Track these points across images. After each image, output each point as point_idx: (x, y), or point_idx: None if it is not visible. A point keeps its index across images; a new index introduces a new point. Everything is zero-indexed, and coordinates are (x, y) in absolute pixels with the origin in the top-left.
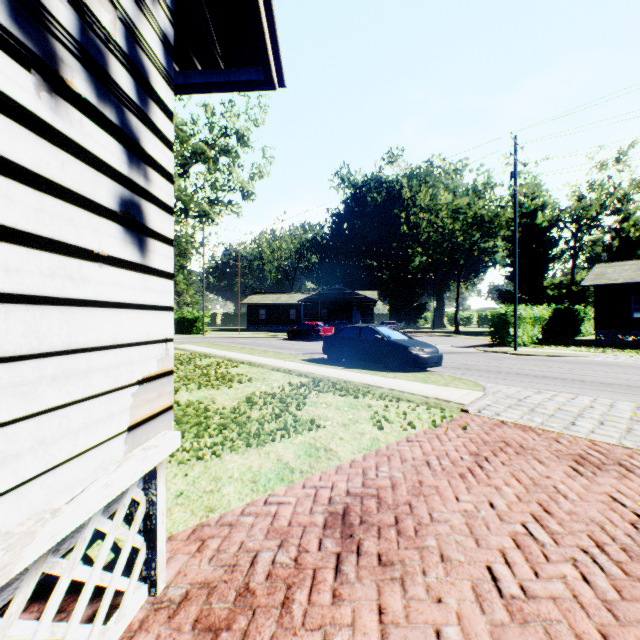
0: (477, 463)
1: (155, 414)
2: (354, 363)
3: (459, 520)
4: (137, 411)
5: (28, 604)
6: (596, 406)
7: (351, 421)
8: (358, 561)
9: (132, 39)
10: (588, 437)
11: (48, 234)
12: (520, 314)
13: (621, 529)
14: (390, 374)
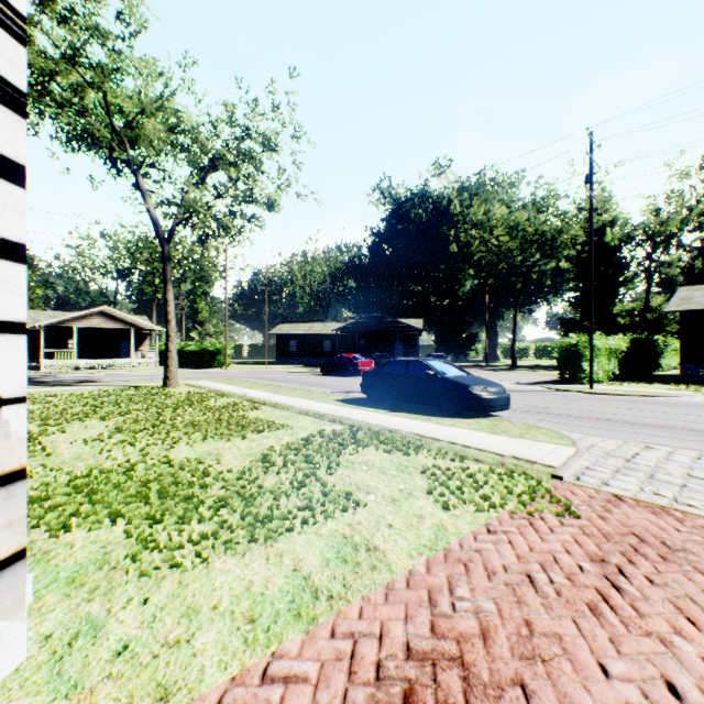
0: (609, 580)
1: None
2: (400, 405)
3: None
4: None
5: None
6: None
7: (402, 494)
8: None
9: None
10: None
11: None
12: (594, 345)
13: None
14: (446, 420)
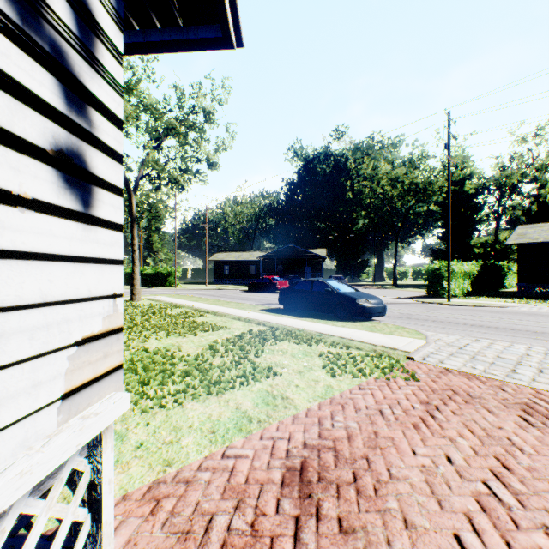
0: (429, 412)
1: (99, 376)
2: (307, 313)
3: (418, 477)
4: (75, 375)
5: None
6: (532, 354)
7: (306, 368)
8: (318, 527)
9: None
10: (531, 385)
11: None
12: (452, 269)
13: None
14: (339, 323)
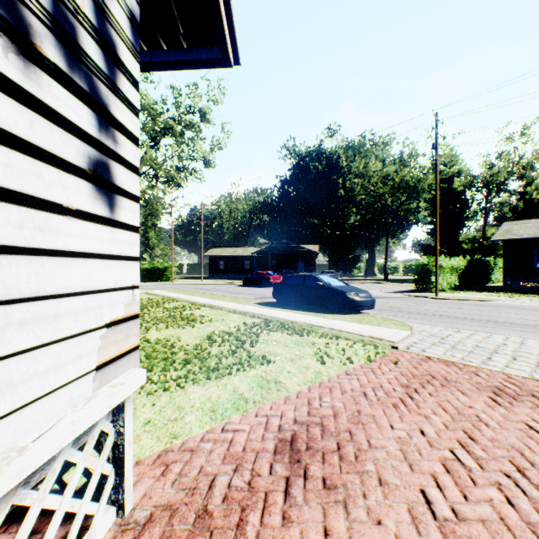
0: (408, 394)
1: (122, 354)
2: (299, 306)
3: (394, 446)
4: (105, 352)
5: (8, 525)
6: (508, 343)
7: (297, 356)
8: (305, 485)
9: (100, 13)
10: (503, 371)
11: (16, 188)
12: (440, 264)
13: (538, 455)
14: (330, 315)
